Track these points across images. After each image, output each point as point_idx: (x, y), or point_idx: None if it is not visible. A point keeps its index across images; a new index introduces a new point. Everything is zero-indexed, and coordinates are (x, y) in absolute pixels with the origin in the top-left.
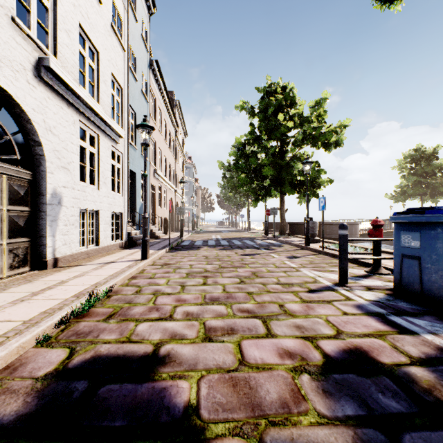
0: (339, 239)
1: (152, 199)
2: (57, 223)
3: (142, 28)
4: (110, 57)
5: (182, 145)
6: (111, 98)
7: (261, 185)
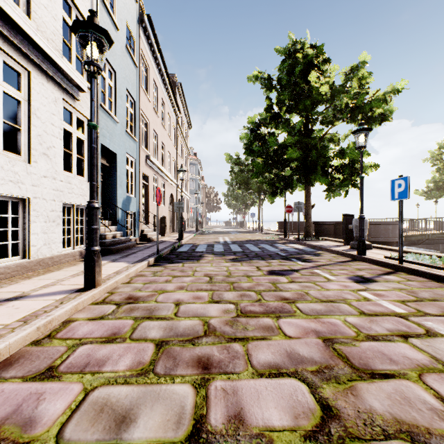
0: None
1: (145, 193)
2: None
3: None
4: None
5: (185, 137)
6: (61, 24)
7: (280, 175)
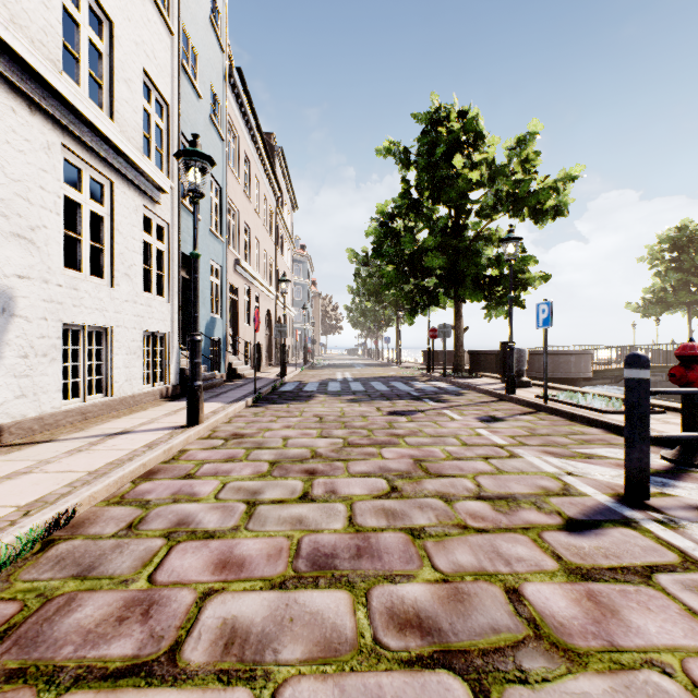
0: (627, 392)
1: (233, 311)
2: (0, 353)
3: (213, 7)
4: (140, 38)
5: (288, 224)
6: (141, 116)
7: (422, 286)
